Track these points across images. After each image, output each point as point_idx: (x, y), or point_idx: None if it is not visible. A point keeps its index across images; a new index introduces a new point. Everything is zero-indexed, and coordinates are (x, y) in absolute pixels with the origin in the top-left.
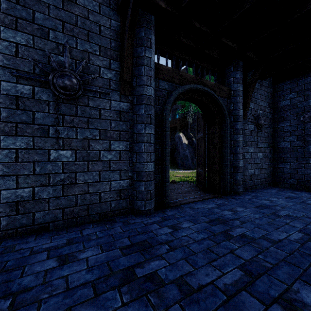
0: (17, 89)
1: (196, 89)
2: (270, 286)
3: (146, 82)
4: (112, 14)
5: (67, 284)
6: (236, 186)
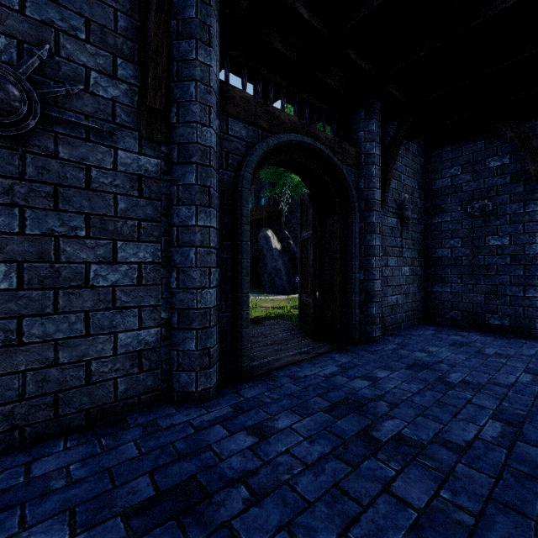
0: None
1: (301, 145)
2: None
3: (201, 116)
4: None
5: None
6: (370, 328)
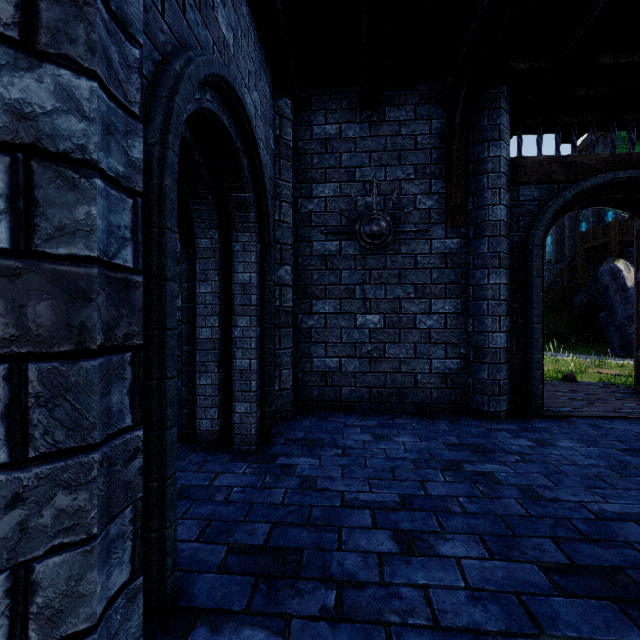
0: (326, 248)
1: (614, 182)
2: None
3: (492, 199)
4: (433, 111)
5: (386, 454)
6: None
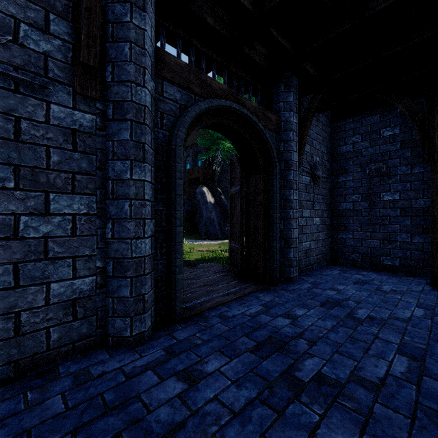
0: None
1: (230, 110)
2: None
3: (135, 76)
4: None
5: None
6: (289, 269)
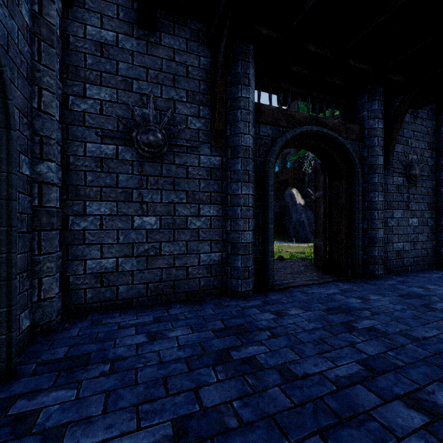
0: (101, 150)
1: (311, 132)
2: (396, 384)
3: (243, 129)
4: (201, 50)
5: (160, 358)
6: (373, 267)
